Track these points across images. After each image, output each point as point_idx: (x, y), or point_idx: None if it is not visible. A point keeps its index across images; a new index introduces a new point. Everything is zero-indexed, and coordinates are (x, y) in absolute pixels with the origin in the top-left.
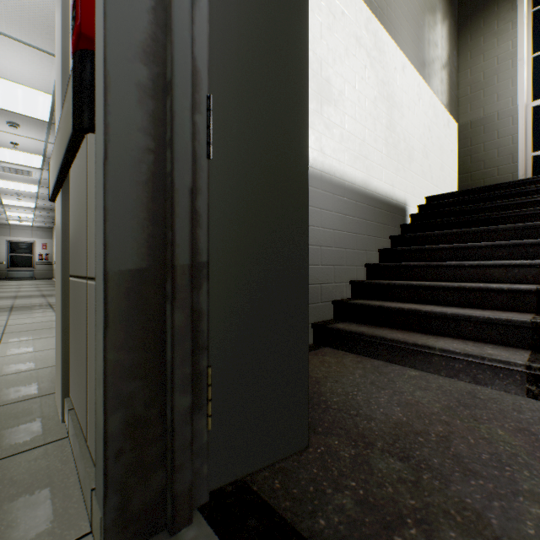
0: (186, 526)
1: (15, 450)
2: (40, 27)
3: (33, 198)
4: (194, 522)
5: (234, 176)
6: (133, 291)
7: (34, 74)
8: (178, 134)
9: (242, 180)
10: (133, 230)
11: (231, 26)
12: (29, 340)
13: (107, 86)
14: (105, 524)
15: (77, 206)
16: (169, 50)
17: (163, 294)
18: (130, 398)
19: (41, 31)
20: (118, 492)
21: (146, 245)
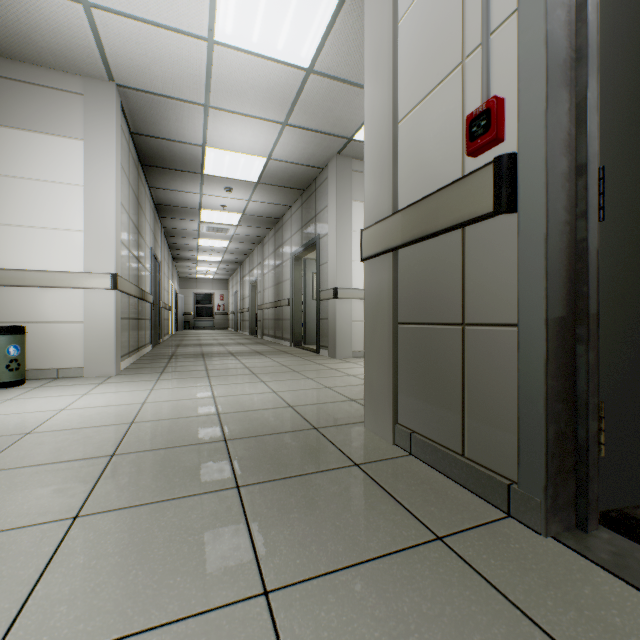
0: (594, 529)
1: (380, 457)
2: (276, 102)
3: (221, 253)
4: (599, 529)
5: (614, 233)
6: (558, 334)
7: (258, 143)
8: (589, 207)
9: (620, 236)
10: (558, 287)
11: (611, 97)
12: (281, 380)
13: (547, 181)
14: (545, 505)
15: (425, 266)
16: (581, 139)
17: (573, 337)
18: (557, 416)
19: (276, 105)
20: (551, 485)
21: (564, 298)
